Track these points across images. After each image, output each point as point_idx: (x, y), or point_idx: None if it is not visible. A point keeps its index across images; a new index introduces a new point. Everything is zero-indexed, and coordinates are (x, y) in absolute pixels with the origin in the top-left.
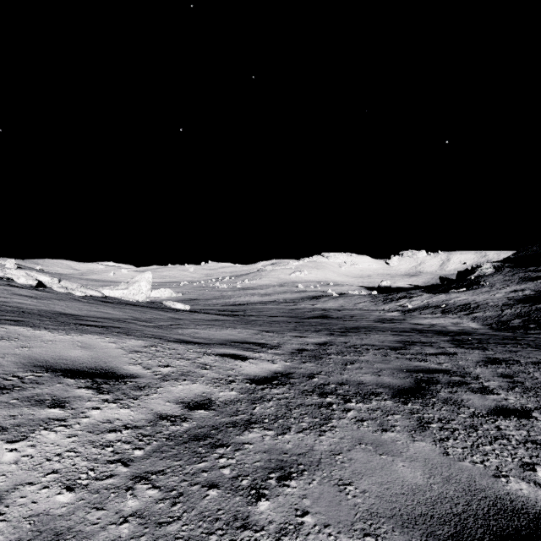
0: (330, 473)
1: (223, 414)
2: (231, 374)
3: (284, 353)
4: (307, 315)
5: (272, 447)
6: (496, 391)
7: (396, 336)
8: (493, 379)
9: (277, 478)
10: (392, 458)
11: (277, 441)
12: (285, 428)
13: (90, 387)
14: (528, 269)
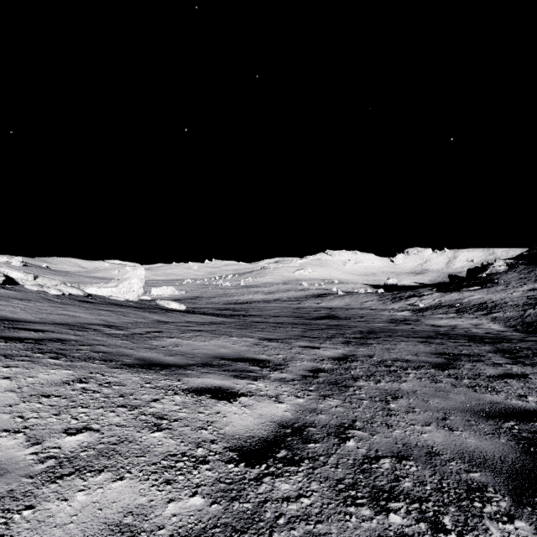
0: None
1: None
2: (203, 440)
3: (293, 378)
4: (313, 315)
5: None
6: None
7: (427, 344)
8: None
9: None
10: None
11: None
12: None
13: None
14: None
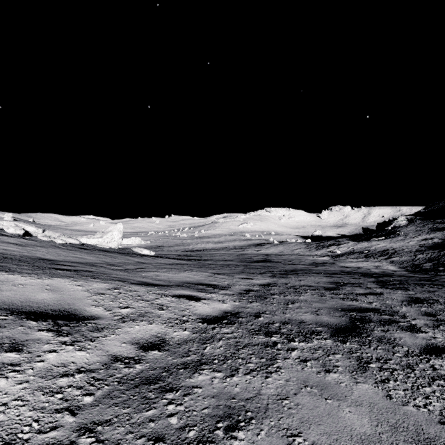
0: (277, 422)
1: (175, 355)
2: (185, 314)
3: (233, 294)
4: (253, 259)
5: (221, 391)
6: (424, 330)
7: (329, 277)
8: (418, 318)
9: (225, 429)
10: (338, 403)
11: (226, 384)
12: (233, 369)
13: (51, 329)
14: (436, 221)
